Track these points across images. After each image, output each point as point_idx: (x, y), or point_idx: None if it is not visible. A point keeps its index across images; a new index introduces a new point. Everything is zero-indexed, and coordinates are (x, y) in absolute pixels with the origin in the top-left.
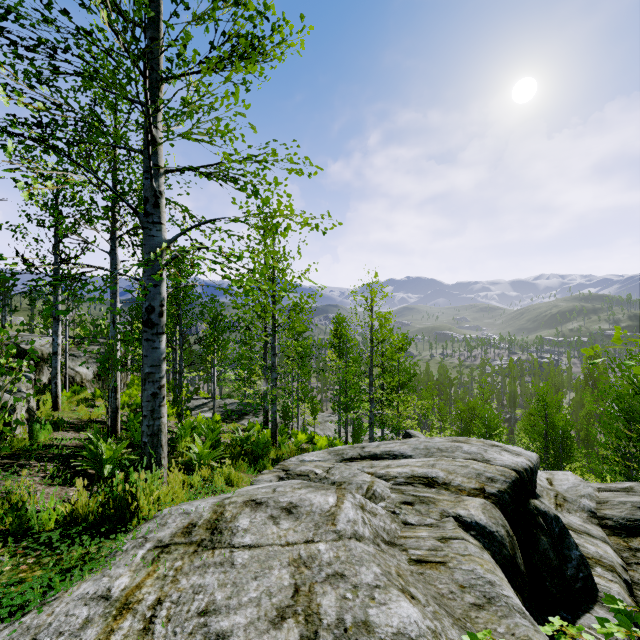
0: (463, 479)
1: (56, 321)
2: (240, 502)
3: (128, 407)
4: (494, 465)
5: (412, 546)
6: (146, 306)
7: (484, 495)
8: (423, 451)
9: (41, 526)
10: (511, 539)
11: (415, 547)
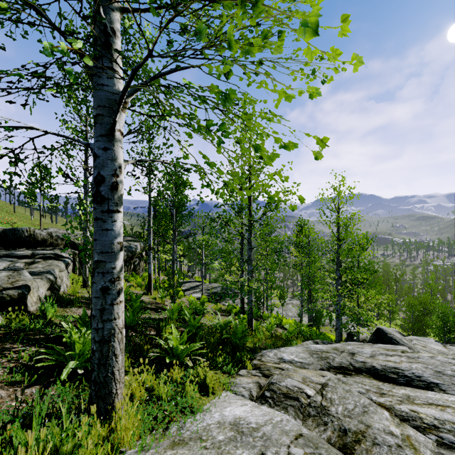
0: None
1: (85, 220)
2: None
3: (140, 287)
4: None
5: None
6: (95, 176)
7: None
8: None
9: None
10: None
11: None
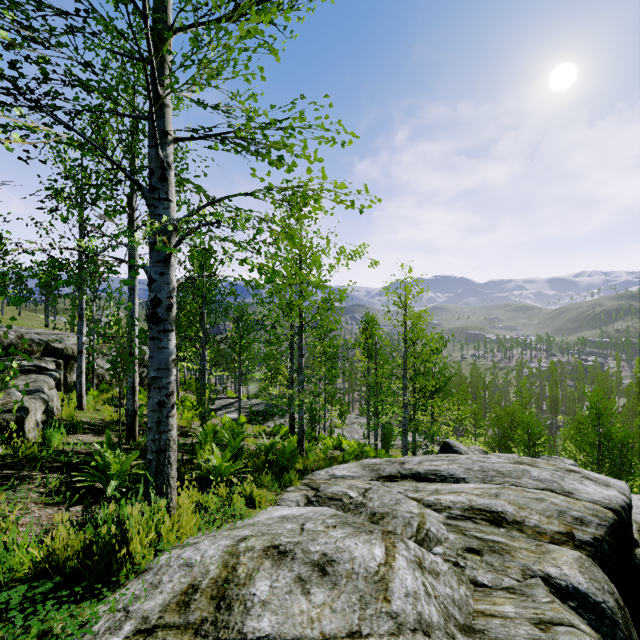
0: (541, 518)
1: (81, 319)
2: (258, 549)
3: None
4: (580, 500)
5: (499, 635)
6: (151, 298)
7: (574, 543)
8: (479, 474)
9: (11, 572)
10: (623, 612)
11: (504, 637)
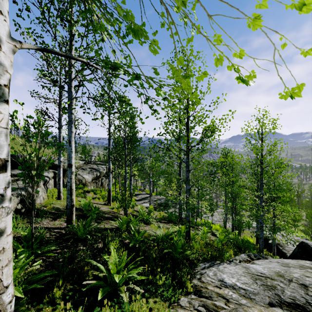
0: None
1: (59, 148)
2: None
3: (103, 198)
4: None
5: None
6: None
7: None
8: None
9: None
10: None
11: None
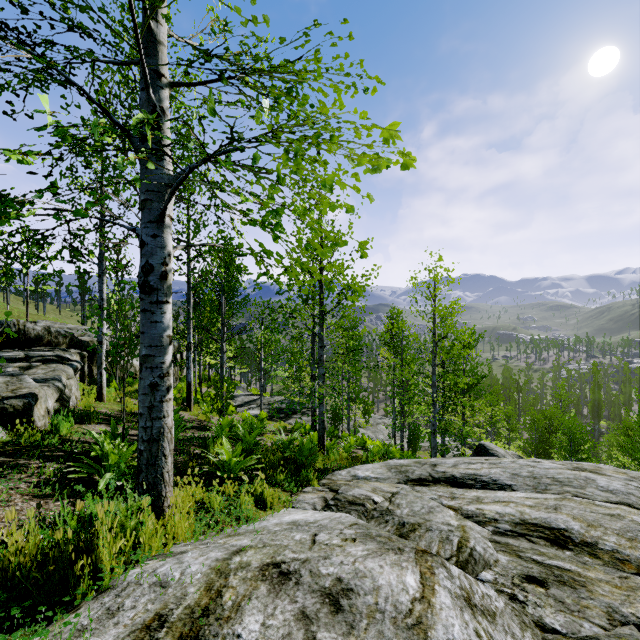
0: (620, 540)
1: (101, 310)
2: (254, 567)
3: (175, 401)
4: None
5: None
6: (143, 264)
7: None
8: (529, 480)
9: None
10: None
11: None
